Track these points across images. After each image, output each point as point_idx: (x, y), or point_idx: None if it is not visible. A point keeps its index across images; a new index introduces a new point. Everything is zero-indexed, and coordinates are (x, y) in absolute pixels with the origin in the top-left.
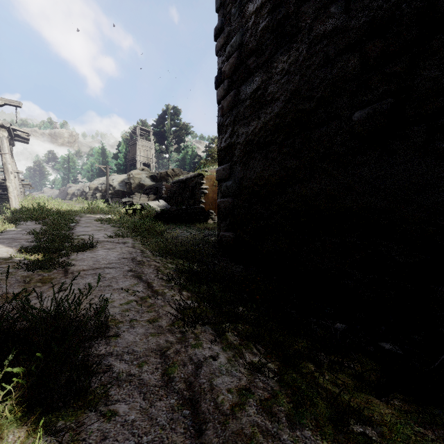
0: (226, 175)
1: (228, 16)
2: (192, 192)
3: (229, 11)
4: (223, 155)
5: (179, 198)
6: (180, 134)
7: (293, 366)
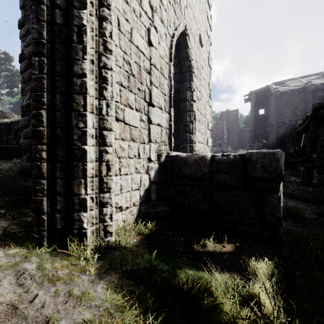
0: (26, 124)
1: (28, 17)
2: (16, 134)
3: (28, 14)
4: (24, 110)
5: (4, 138)
6: (13, 79)
7: (11, 210)
